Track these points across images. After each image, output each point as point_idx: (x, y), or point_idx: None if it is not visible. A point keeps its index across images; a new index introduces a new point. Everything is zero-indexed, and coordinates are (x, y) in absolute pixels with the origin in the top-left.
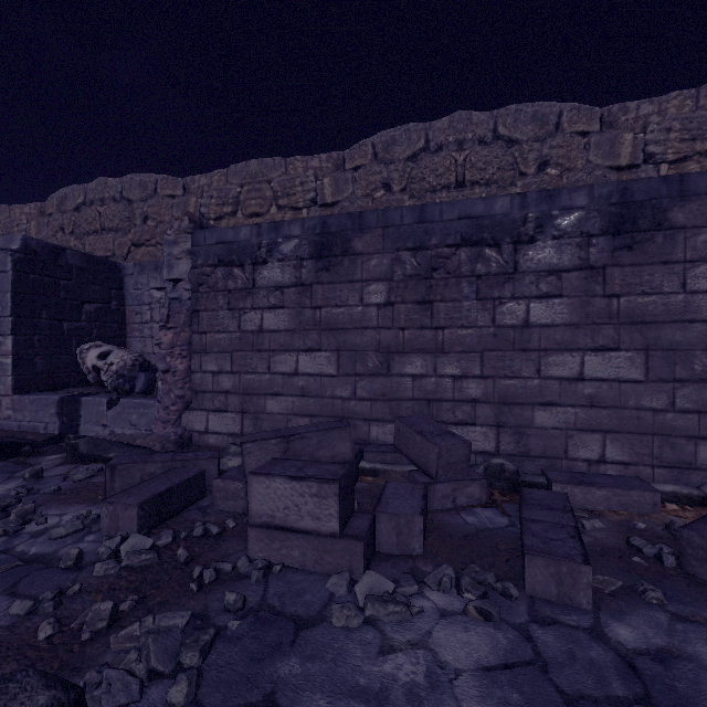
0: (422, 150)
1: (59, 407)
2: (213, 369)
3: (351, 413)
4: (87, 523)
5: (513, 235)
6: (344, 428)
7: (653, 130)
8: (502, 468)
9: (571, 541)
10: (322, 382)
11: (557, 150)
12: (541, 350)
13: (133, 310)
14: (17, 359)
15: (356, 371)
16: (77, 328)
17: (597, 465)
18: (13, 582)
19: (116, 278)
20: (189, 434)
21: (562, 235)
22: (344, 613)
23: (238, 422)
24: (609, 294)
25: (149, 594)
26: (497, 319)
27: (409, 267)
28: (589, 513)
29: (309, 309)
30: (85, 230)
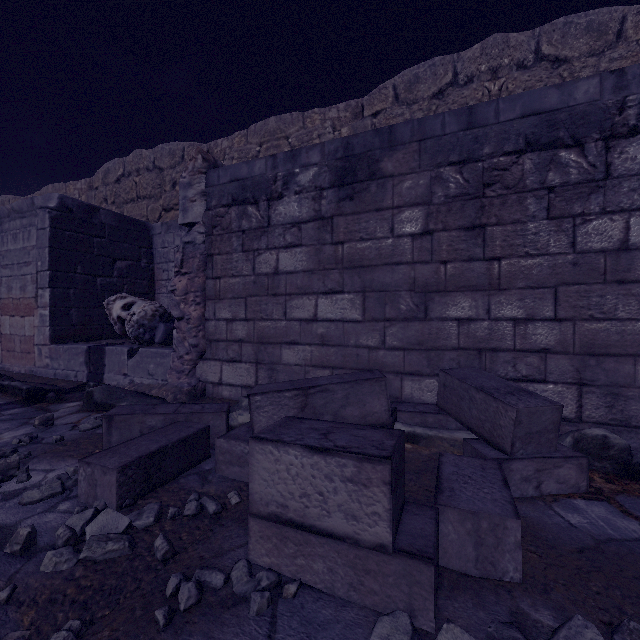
0: (449, 85)
1: (86, 356)
2: (227, 316)
3: (379, 365)
4: (69, 484)
5: (603, 129)
6: (377, 379)
7: None
8: (604, 443)
9: None
10: (344, 329)
11: (619, 63)
12: None
13: (160, 268)
14: (54, 311)
15: (385, 315)
16: (110, 284)
17: None
18: None
19: (145, 238)
20: (203, 385)
21: None
22: None
23: (252, 373)
24: None
25: (99, 617)
26: (579, 243)
27: (453, 186)
28: None
29: (330, 246)
30: (124, 199)
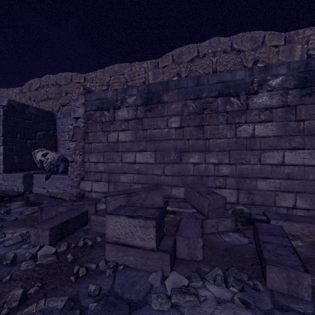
0: (196, 57)
1: (23, 179)
2: (95, 161)
3: (162, 182)
4: (25, 237)
5: (246, 90)
6: (158, 189)
7: (312, 43)
8: (242, 211)
9: (293, 256)
10: (147, 167)
11: (262, 54)
12: (261, 150)
13: (60, 135)
14: (5, 157)
15: (164, 161)
16: (34, 143)
17: (291, 210)
18: None
19: (52, 120)
20: (83, 192)
21: (273, 89)
22: (158, 301)
23: (106, 186)
24: (298, 119)
25: (48, 282)
26: (237, 134)
27: (191, 108)
28: (292, 236)
29: (141, 131)
30: (40, 99)
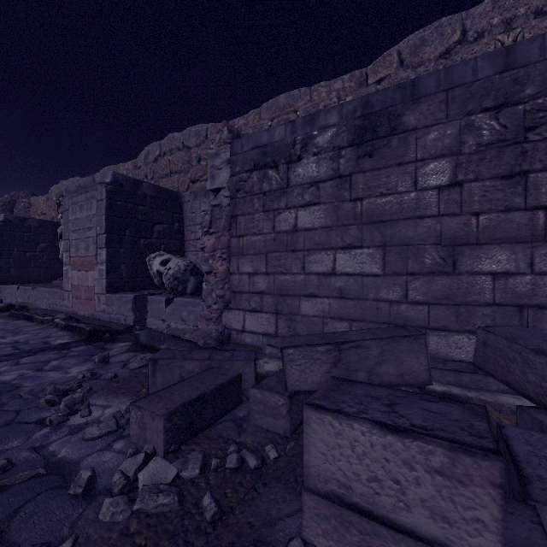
0: (457, 43)
1: (133, 303)
2: (249, 270)
3: (401, 319)
4: (122, 422)
5: None
6: (416, 337)
7: None
8: None
9: None
10: (363, 283)
11: None
12: None
13: (189, 230)
14: (109, 266)
15: (407, 269)
16: (150, 244)
17: None
18: (15, 508)
19: (177, 205)
20: (228, 332)
21: None
22: None
23: (272, 323)
24: None
25: None
26: None
27: (486, 133)
28: None
29: (348, 202)
30: (160, 175)
